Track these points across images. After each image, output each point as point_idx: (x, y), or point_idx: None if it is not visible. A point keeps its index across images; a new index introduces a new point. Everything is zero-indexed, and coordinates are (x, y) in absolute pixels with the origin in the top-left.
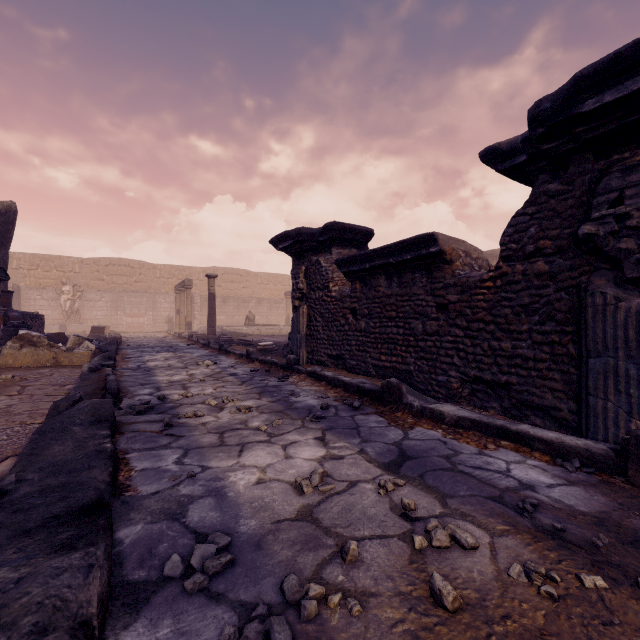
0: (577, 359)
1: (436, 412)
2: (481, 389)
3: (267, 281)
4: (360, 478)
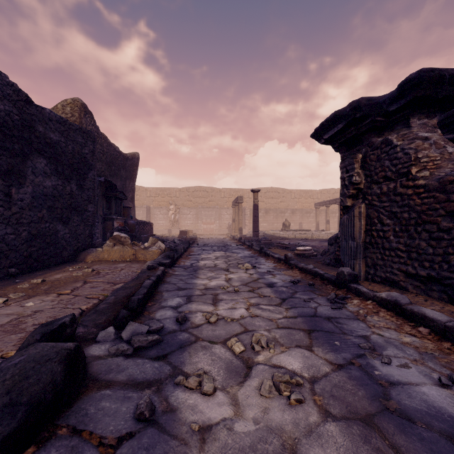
0: None
1: None
2: None
3: (299, 196)
4: None
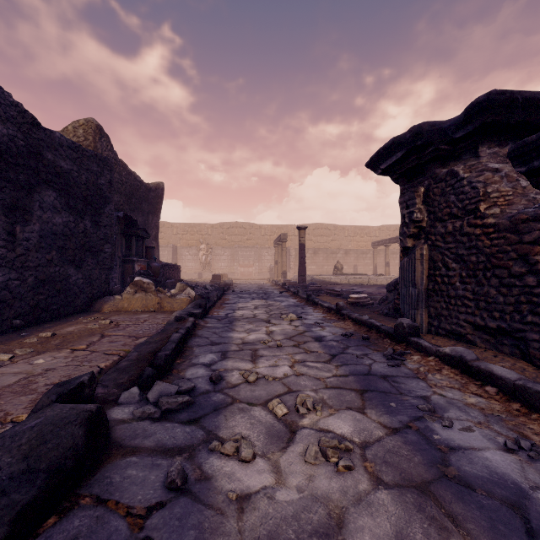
0: None
1: None
2: None
3: (353, 233)
4: None
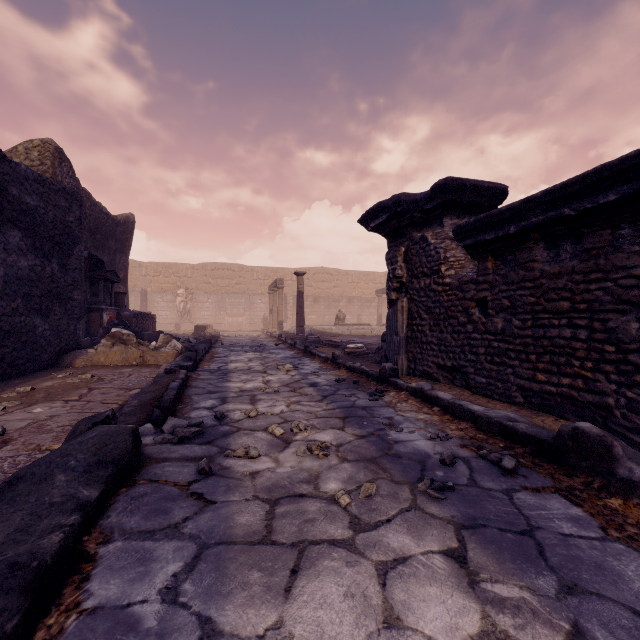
0: None
1: None
2: None
3: (358, 279)
4: None
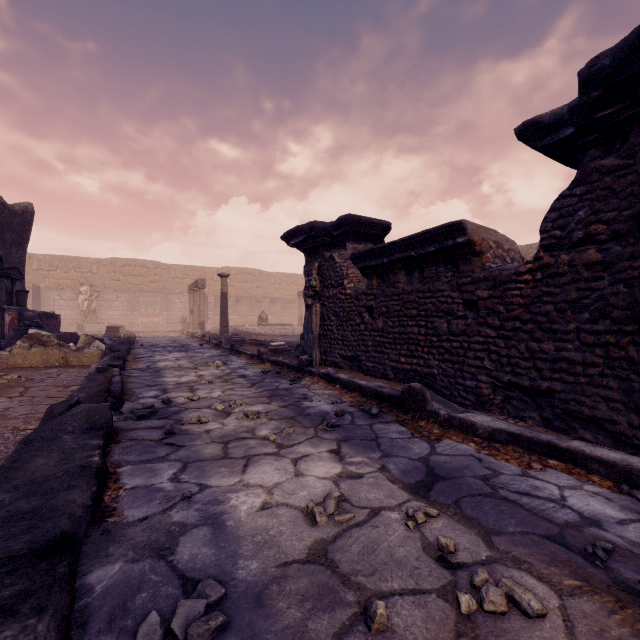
0: (639, 364)
1: (466, 422)
2: (516, 396)
3: (280, 281)
4: (383, 504)
